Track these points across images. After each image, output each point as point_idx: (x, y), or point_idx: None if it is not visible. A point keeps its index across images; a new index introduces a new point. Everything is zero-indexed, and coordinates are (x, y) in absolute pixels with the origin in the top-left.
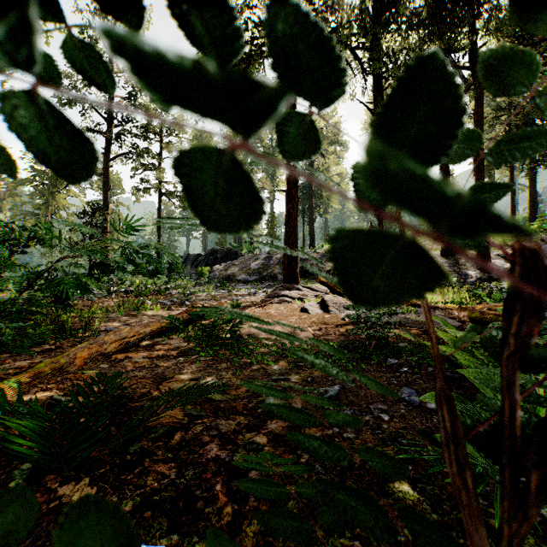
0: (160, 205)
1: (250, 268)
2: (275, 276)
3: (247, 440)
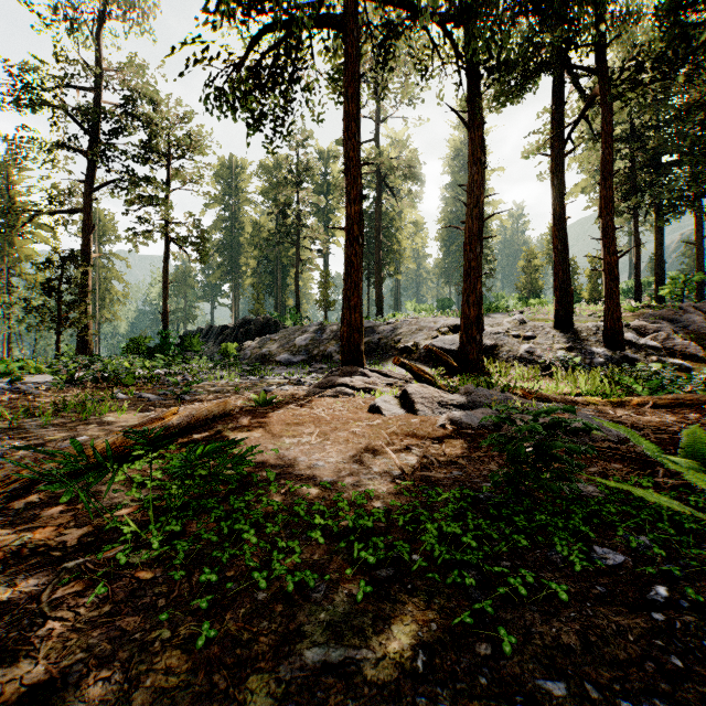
0: (166, 255)
1: (295, 345)
2: (330, 356)
3: None
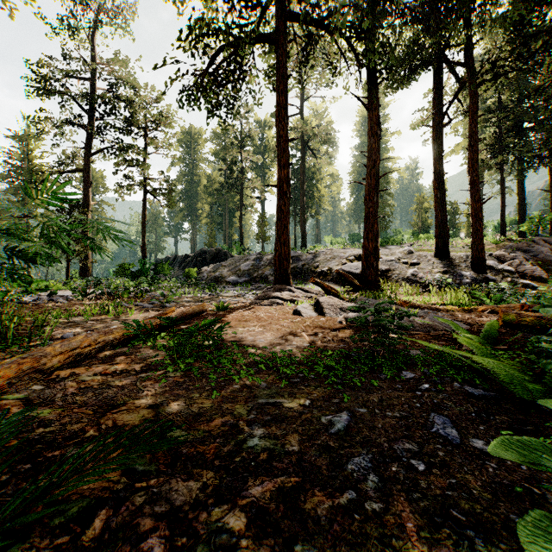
0: (145, 203)
1: (240, 269)
2: (266, 277)
3: (213, 524)
